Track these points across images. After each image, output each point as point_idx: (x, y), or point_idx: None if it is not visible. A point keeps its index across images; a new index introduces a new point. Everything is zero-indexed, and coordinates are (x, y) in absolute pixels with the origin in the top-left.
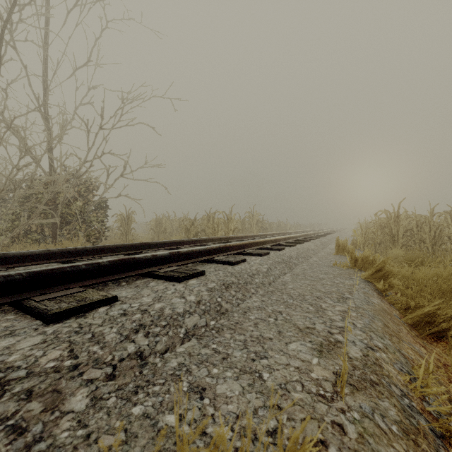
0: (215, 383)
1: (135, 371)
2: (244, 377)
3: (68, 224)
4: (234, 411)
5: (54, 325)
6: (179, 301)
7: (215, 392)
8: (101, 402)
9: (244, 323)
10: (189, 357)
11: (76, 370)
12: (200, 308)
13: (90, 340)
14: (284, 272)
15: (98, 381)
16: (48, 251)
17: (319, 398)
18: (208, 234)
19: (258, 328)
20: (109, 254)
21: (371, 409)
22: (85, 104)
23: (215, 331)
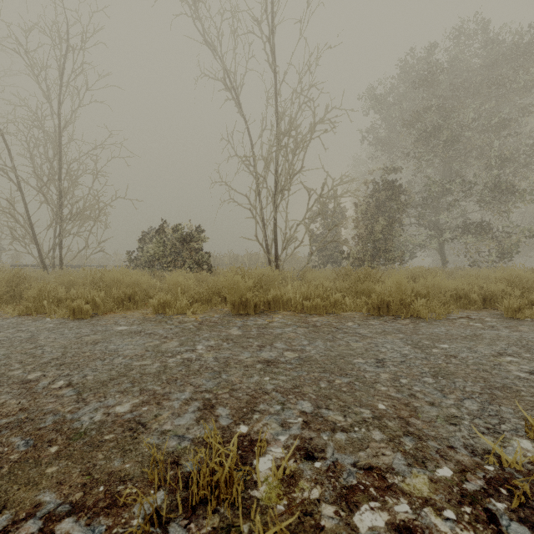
0: None
1: None
2: None
3: None
4: None
5: None
6: None
7: None
8: None
9: None
10: None
11: None
12: None
13: None
14: None
15: None
16: None
17: None
18: None
19: None
20: None
21: None
22: None
23: None
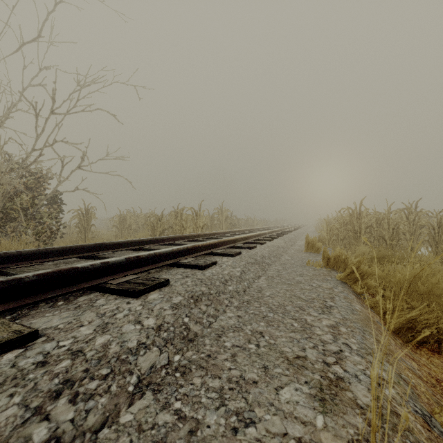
0: None
1: None
2: None
3: (14, 220)
4: None
5: None
6: (132, 328)
7: None
8: None
9: (219, 355)
10: (138, 434)
11: None
12: (161, 337)
13: None
14: (258, 275)
15: None
16: None
17: None
18: (176, 231)
19: (237, 364)
20: (55, 258)
21: None
22: (35, 85)
23: (180, 374)
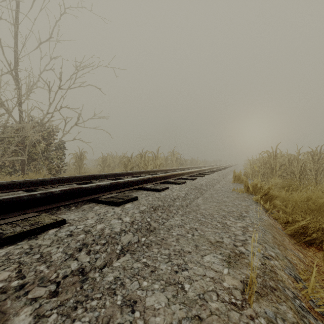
0: (144, 295)
1: (76, 286)
2: (169, 289)
3: (34, 160)
4: (161, 323)
5: (7, 248)
6: (117, 222)
7: (145, 304)
8: (43, 319)
9: (168, 238)
10: (123, 271)
11: (22, 290)
12: (134, 228)
13: (38, 260)
14: (197, 197)
15: (42, 299)
16: (13, 182)
17: (232, 306)
18: (141, 168)
19: (179, 243)
20: (64, 184)
21: (273, 314)
22: (47, 70)
23: (145, 246)
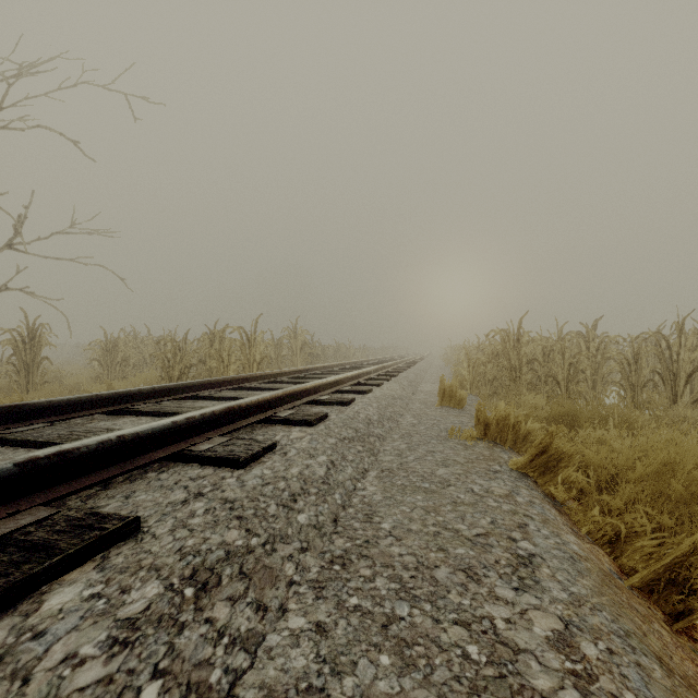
0: None
1: None
2: None
3: None
4: None
5: None
6: None
7: None
8: None
9: None
10: None
11: None
12: None
13: None
14: (362, 469)
15: None
16: None
17: None
18: (212, 369)
19: None
20: None
21: None
22: None
23: None
